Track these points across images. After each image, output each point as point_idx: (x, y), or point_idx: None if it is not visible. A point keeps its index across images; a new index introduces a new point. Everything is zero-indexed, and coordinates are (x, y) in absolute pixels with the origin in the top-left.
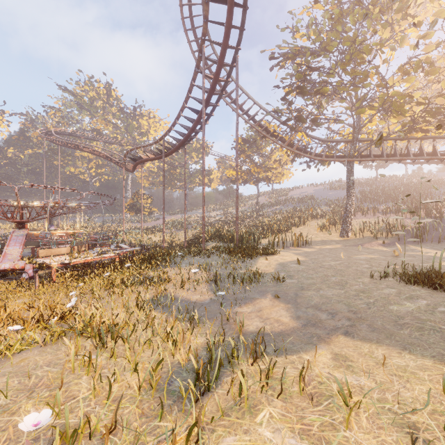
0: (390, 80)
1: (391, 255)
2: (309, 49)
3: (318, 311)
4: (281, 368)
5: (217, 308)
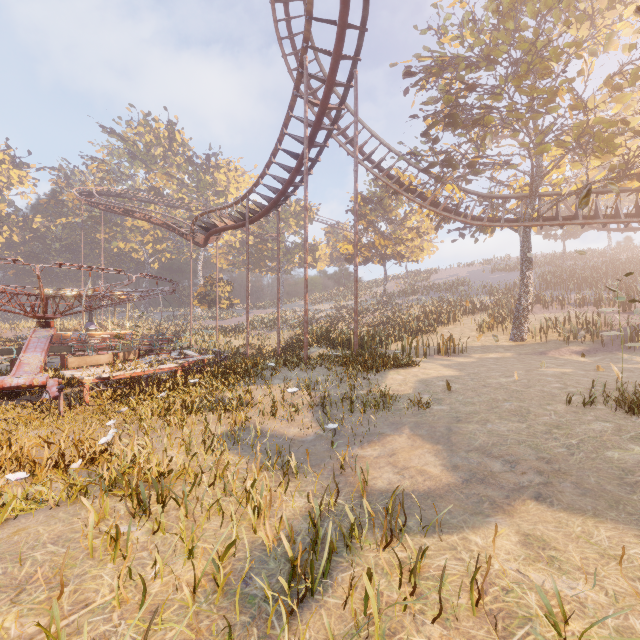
0: (590, 101)
1: (594, 369)
2: (463, 58)
3: (487, 457)
4: (433, 558)
5: (325, 448)
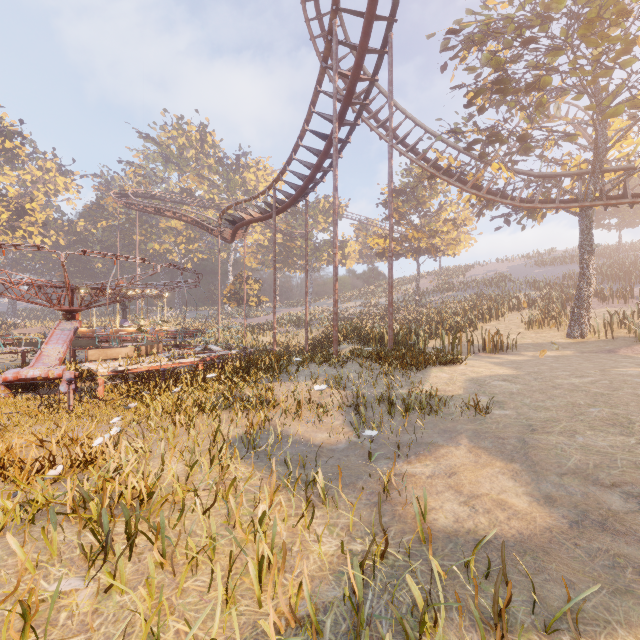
0: None
1: None
2: (512, 18)
3: (594, 485)
4: None
5: (361, 460)
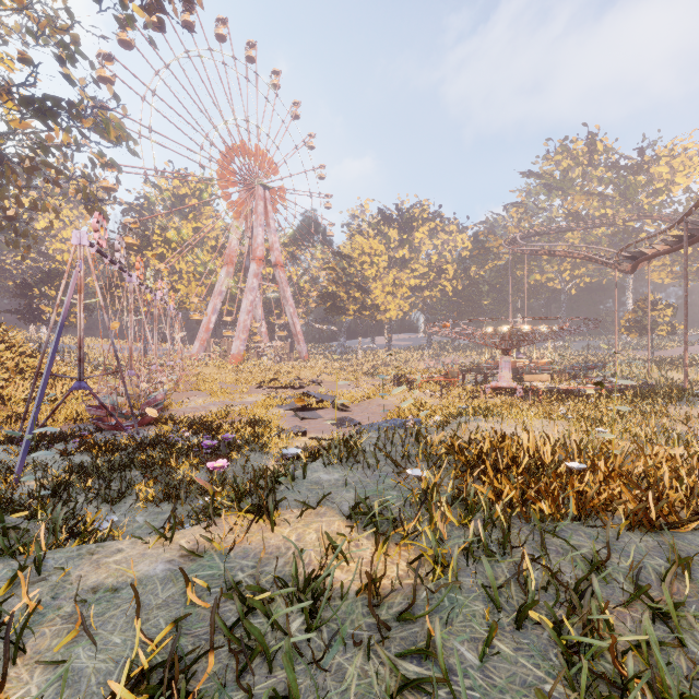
0: None
1: None
2: None
3: None
4: None
5: None
